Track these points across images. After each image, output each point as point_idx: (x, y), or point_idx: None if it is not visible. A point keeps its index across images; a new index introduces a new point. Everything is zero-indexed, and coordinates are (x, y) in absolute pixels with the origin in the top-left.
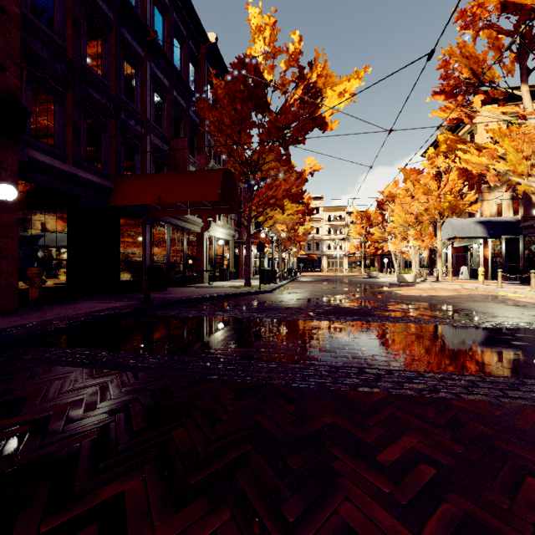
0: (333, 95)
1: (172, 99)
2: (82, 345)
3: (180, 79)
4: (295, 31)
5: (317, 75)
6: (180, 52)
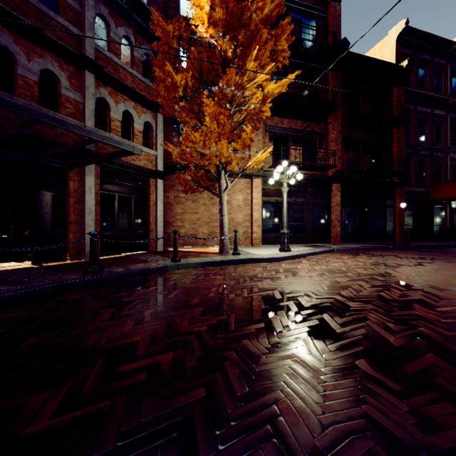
0: None
1: None
2: (443, 250)
3: None
4: None
5: None
6: None
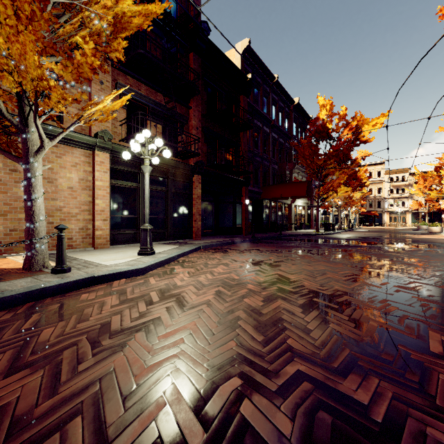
0: (369, 127)
1: (278, 142)
2: (277, 240)
3: (282, 132)
4: (343, 106)
5: (357, 121)
6: (281, 116)
